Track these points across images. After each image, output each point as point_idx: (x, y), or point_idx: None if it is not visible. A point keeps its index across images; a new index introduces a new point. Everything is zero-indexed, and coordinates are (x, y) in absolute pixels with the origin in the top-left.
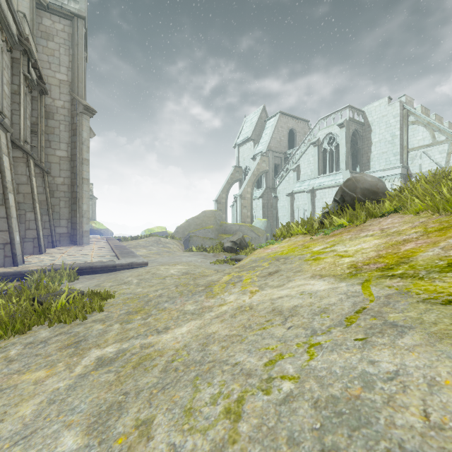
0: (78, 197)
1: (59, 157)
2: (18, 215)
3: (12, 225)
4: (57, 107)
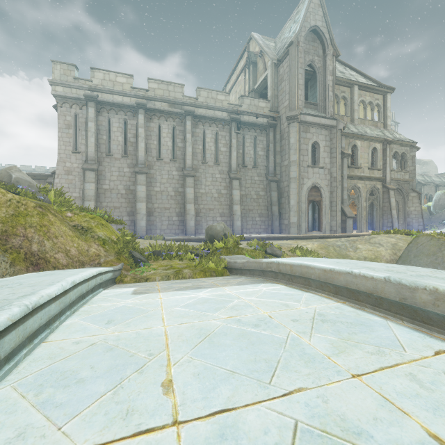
0: (288, 195)
1: (285, 166)
2: (195, 213)
3: (185, 218)
4: (285, 129)
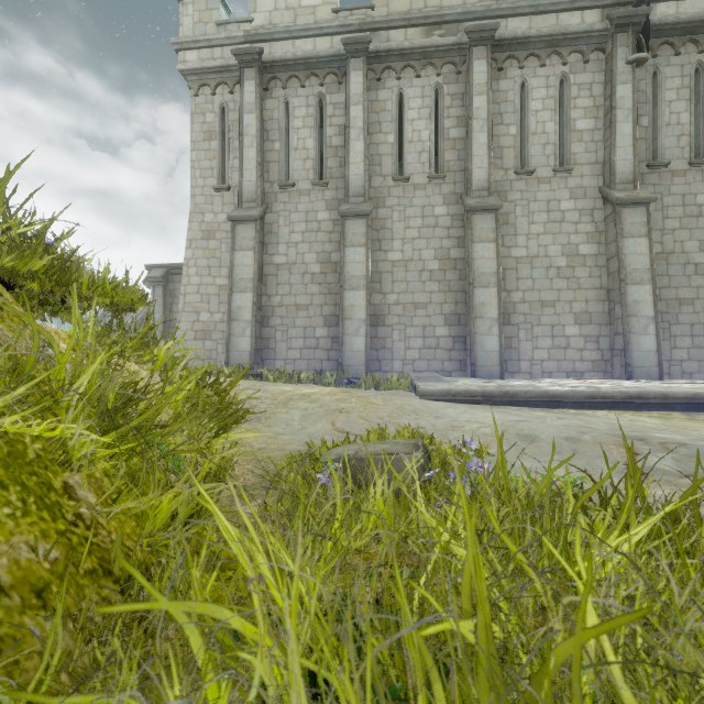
0: None
1: None
2: (500, 313)
3: (471, 328)
4: None
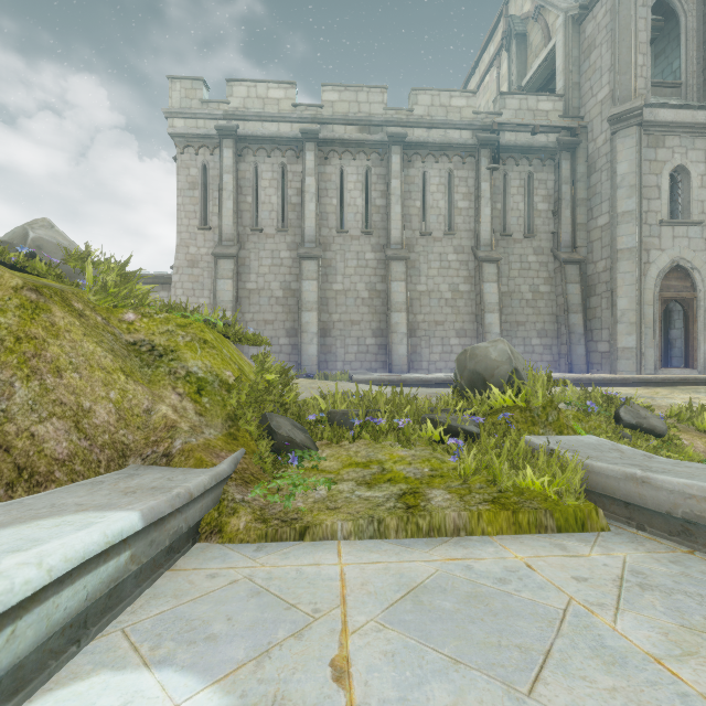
0: (611, 288)
1: (601, 228)
2: (408, 330)
3: (389, 339)
4: (599, 149)
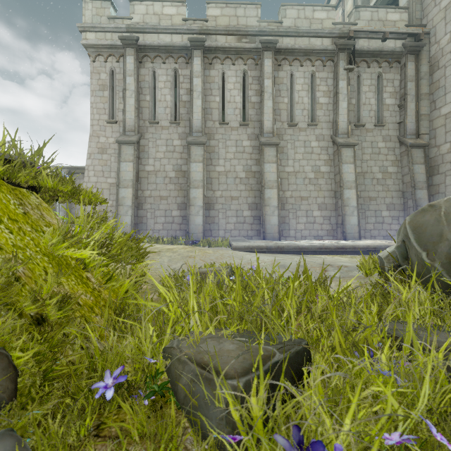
0: None
1: (444, 116)
2: (279, 203)
3: (263, 211)
4: (442, 49)
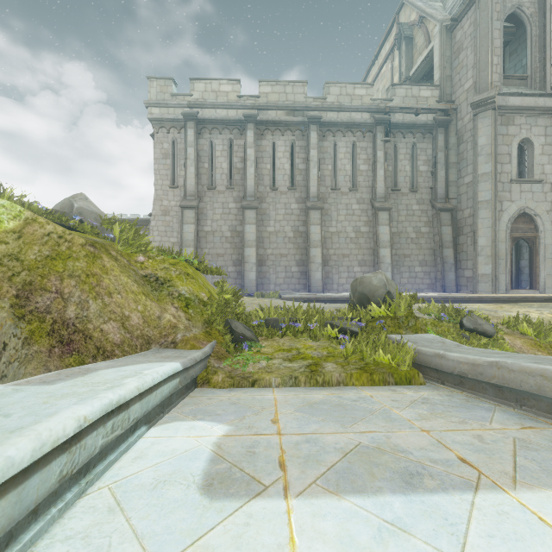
0: (473, 229)
1: (466, 185)
2: (322, 261)
3: (309, 268)
4: (465, 125)
